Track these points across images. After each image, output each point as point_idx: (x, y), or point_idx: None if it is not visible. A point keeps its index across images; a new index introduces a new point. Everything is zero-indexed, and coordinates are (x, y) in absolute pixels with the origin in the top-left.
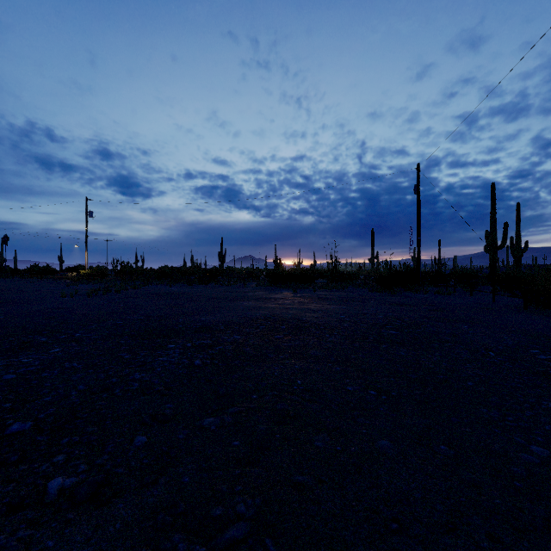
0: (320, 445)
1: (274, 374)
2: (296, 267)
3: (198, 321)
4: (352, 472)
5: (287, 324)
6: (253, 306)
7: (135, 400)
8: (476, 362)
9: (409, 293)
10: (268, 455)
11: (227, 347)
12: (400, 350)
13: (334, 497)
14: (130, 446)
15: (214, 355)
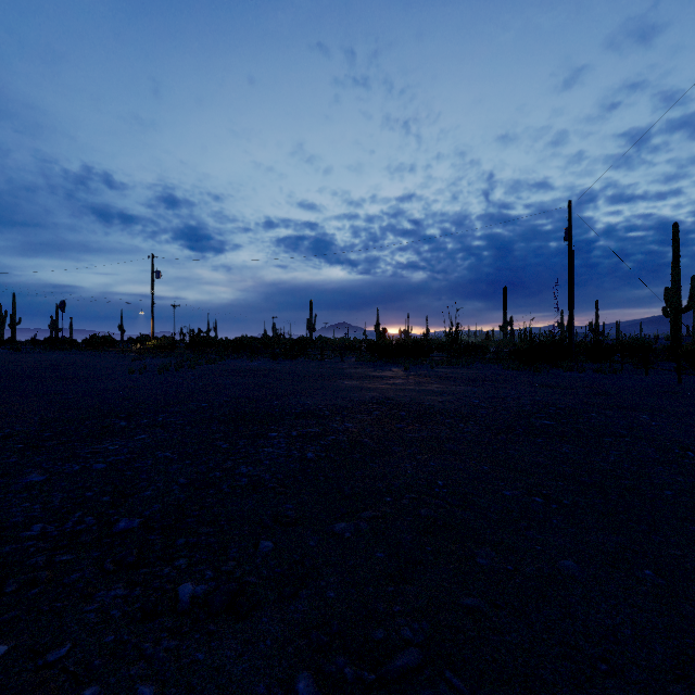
0: (485, 562)
1: (406, 472)
2: (407, 337)
3: (296, 405)
4: (534, 597)
5: (407, 409)
6: (358, 386)
7: (247, 498)
8: (670, 465)
9: (558, 371)
10: (422, 570)
11: (341, 437)
12: (563, 446)
13: (518, 626)
14: (256, 552)
15: (328, 446)
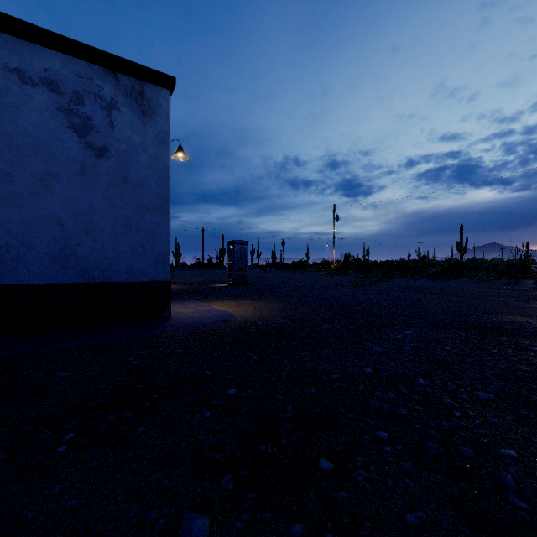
0: None
1: None
2: None
3: (521, 323)
4: None
5: None
6: None
7: None
8: None
9: None
10: None
11: None
12: None
13: None
14: None
15: None
